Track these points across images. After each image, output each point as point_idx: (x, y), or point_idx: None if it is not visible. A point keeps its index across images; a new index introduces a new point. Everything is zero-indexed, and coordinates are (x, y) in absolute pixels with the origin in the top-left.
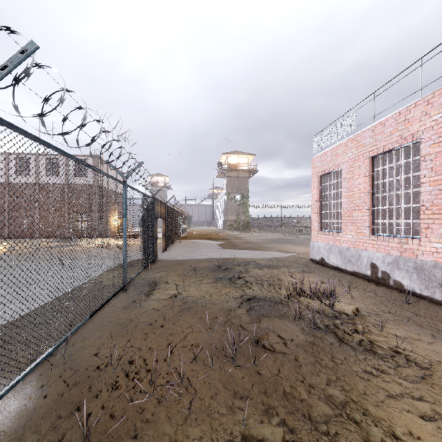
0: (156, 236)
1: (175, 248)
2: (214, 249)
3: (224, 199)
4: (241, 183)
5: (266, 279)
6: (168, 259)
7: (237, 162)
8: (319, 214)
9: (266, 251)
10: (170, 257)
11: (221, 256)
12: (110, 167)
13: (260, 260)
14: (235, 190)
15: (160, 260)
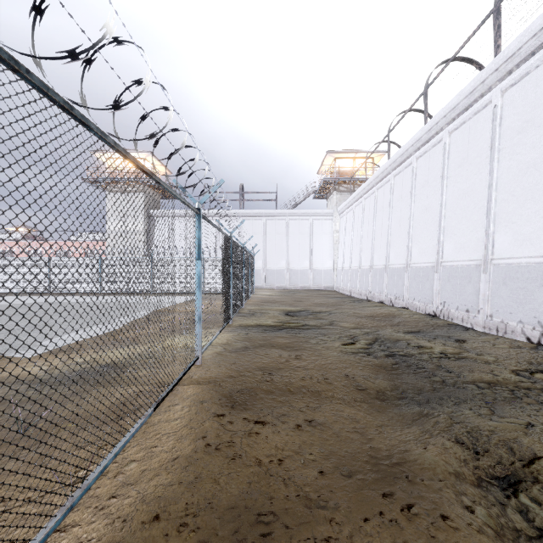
0: None
1: None
2: None
3: None
4: None
5: None
6: None
7: None
8: None
9: None
10: None
11: None
12: None
13: None
14: None
15: None
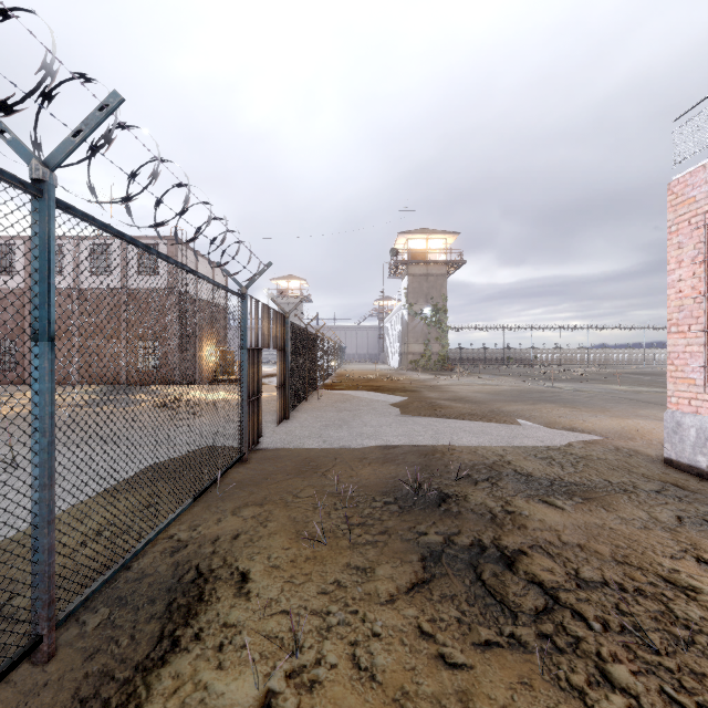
0: (255, 391)
1: (306, 414)
2: (392, 417)
3: (400, 317)
4: (433, 286)
5: (619, 580)
6: (285, 447)
7: (426, 248)
8: (706, 335)
9: (516, 424)
10: (291, 440)
11: (412, 441)
12: (202, 259)
13: (521, 460)
14: (423, 299)
15: (264, 451)
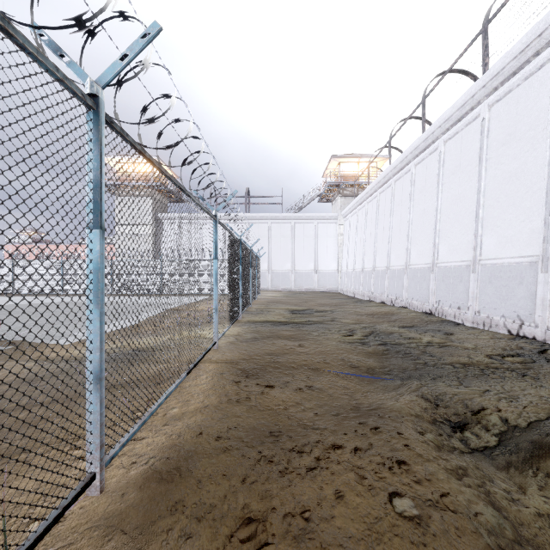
0: None
1: None
2: None
3: None
4: None
5: None
6: None
7: None
8: None
9: None
10: None
11: None
12: None
13: None
14: None
15: None
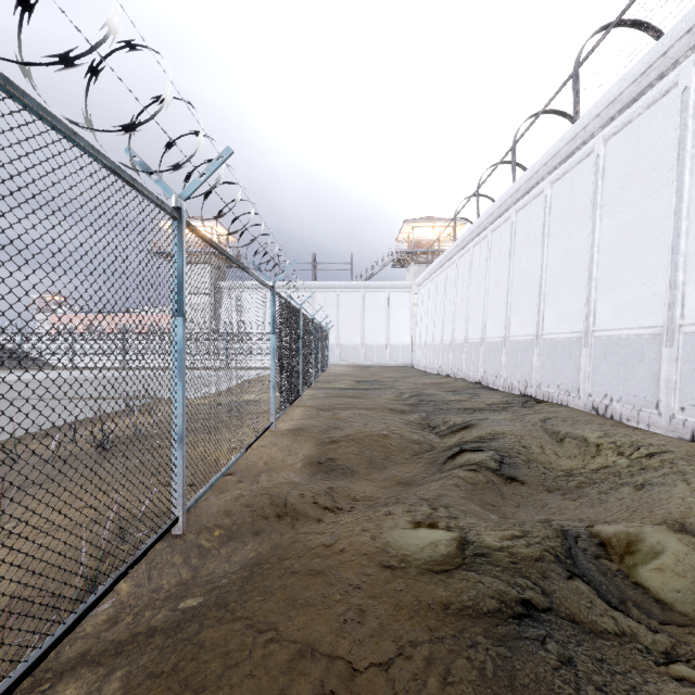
0: None
1: None
2: None
3: None
4: None
5: None
6: None
7: None
8: None
9: None
10: None
11: None
12: None
13: None
14: None
15: None
